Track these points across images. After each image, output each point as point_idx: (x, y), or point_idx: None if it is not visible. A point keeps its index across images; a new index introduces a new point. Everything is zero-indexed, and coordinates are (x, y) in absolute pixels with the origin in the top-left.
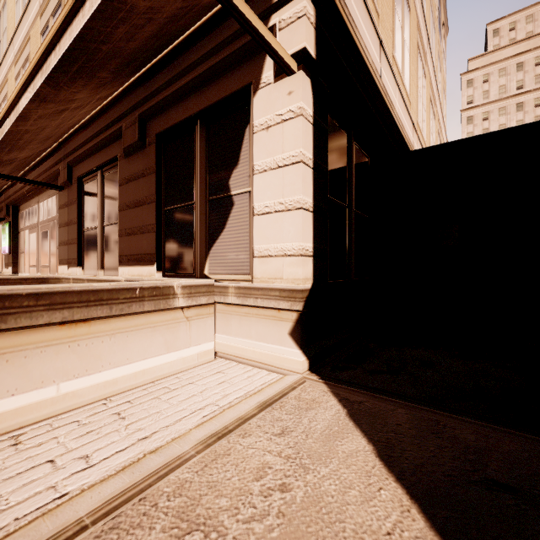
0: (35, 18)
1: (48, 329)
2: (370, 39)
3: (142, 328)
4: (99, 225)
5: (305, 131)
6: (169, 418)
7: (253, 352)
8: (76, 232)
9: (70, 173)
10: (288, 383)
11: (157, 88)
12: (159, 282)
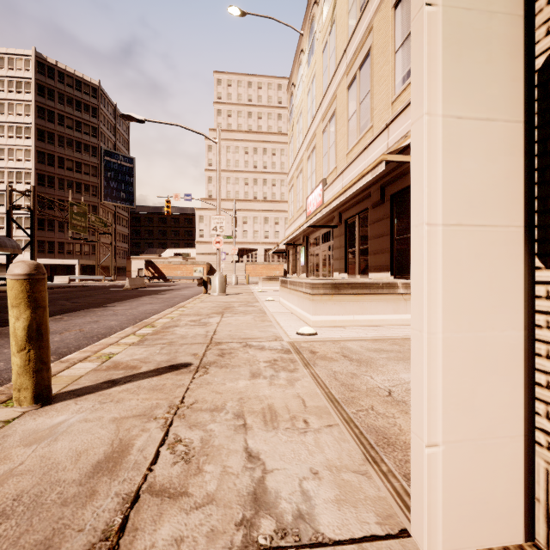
0: (319, 122)
1: (351, 295)
2: None
3: (382, 301)
4: (357, 248)
5: None
6: (393, 333)
7: None
8: (344, 252)
9: (340, 217)
10: None
11: (390, 169)
12: (390, 280)
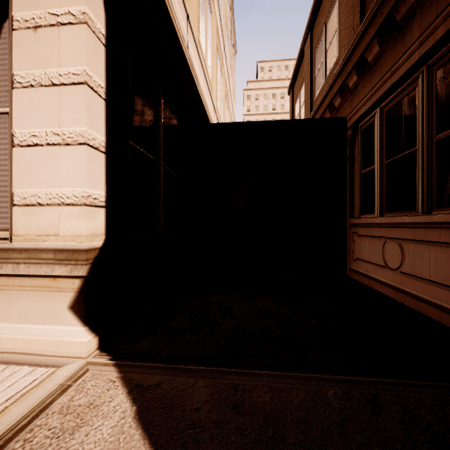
0: None
1: None
2: (178, 4)
3: None
4: None
5: (93, 47)
6: None
7: (12, 340)
8: None
9: None
10: (60, 381)
11: None
12: None
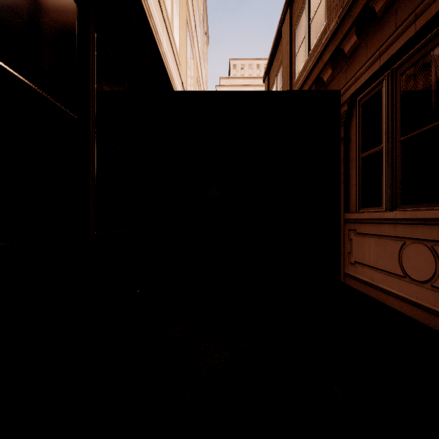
0: None
1: None
2: None
3: None
4: None
5: None
6: None
7: None
8: None
9: None
10: None
11: None
12: None
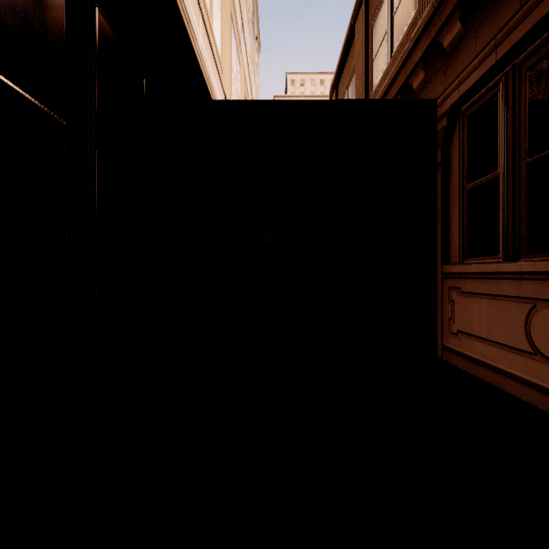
0: None
1: None
2: None
3: None
4: None
5: None
6: None
7: None
8: None
9: None
10: None
11: None
12: None
